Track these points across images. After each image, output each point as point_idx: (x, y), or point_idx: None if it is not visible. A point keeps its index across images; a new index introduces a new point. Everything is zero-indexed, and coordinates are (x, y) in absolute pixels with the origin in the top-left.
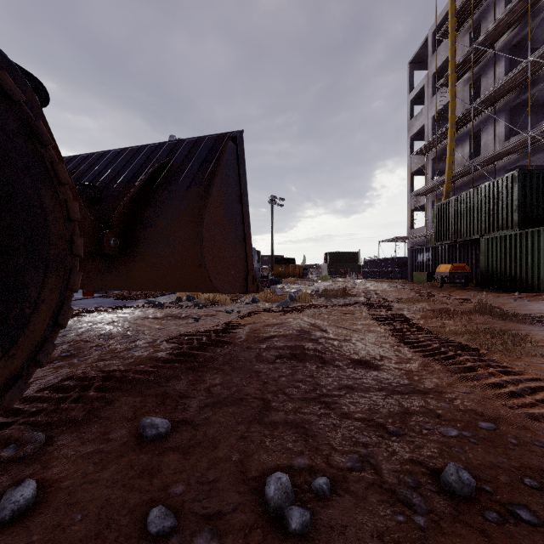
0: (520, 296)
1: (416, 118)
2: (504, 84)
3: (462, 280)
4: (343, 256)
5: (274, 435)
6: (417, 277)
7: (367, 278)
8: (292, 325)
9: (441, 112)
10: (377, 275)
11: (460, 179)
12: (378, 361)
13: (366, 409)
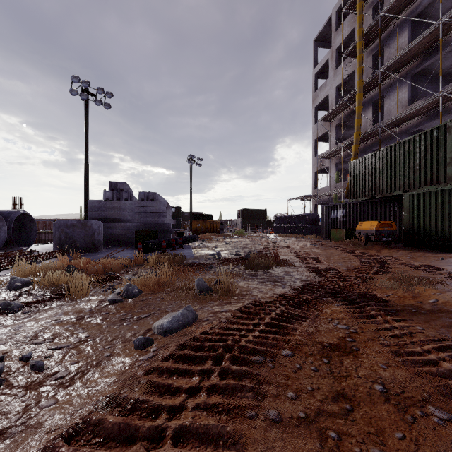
0: None
1: (321, 89)
2: (411, 49)
3: (389, 238)
4: (254, 212)
5: None
6: (334, 234)
7: (278, 233)
8: None
9: (343, 84)
10: (288, 230)
11: (363, 143)
12: None
13: None
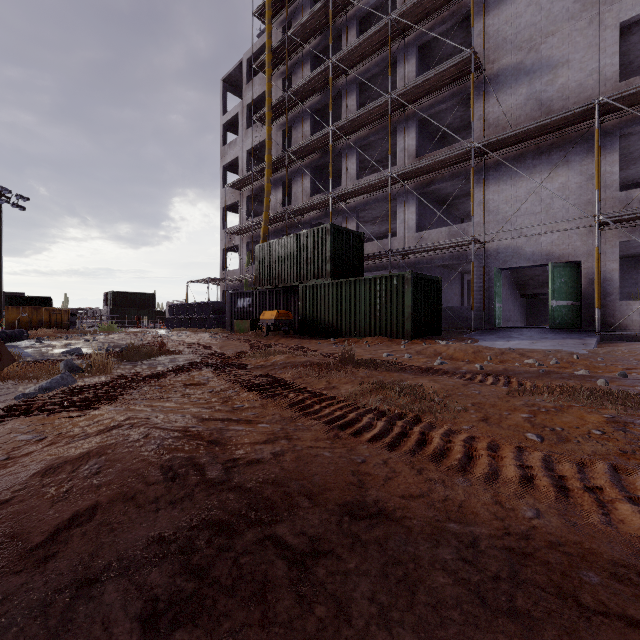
0: (335, 341)
1: (231, 146)
2: (312, 142)
3: (287, 328)
4: (135, 298)
5: None
6: (239, 325)
7: (173, 327)
8: (139, 452)
9: (255, 150)
10: (187, 324)
11: (274, 224)
12: (364, 490)
13: None
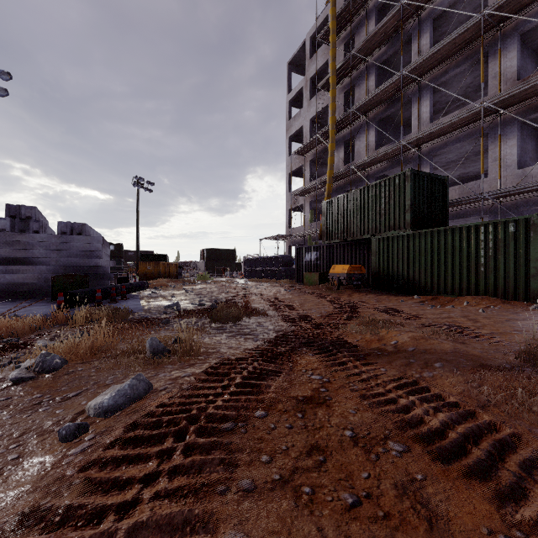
0: (421, 299)
1: (295, 119)
2: (378, 94)
3: (359, 282)
4: (221, 253)
5: None
6: (308, 278)
7: (249, 277)
8: None
9: (317, 117)
10: (260, 274)
11: (336, 182)
12: None
13: None
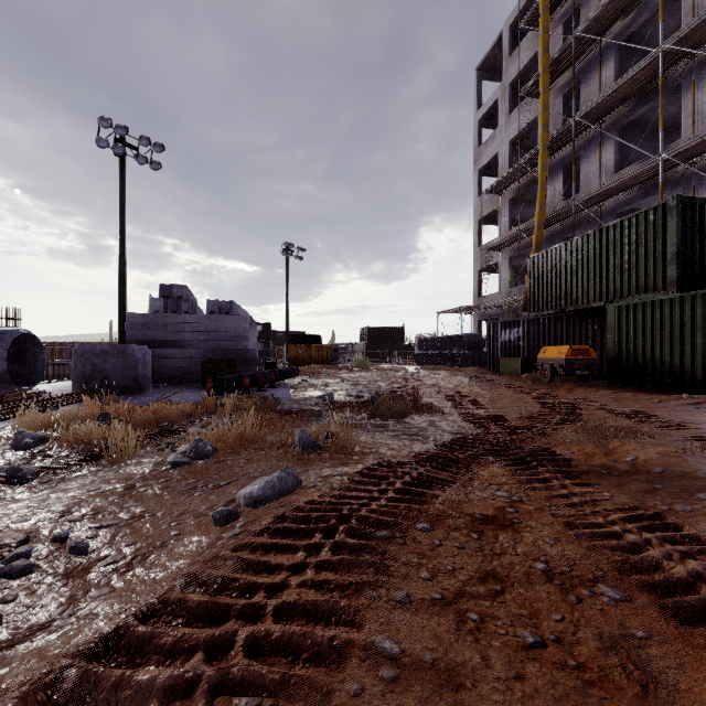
0: (695, 400)
1: (487, 144)
2: (619, 88)
3: (585, 372)
4: (386, 332)
5: None
6: (505, 365)
7: (422, 364)
8: None
9: (520, 137)
10: (437, 360)
11: (550, 227)
12: None
13: None
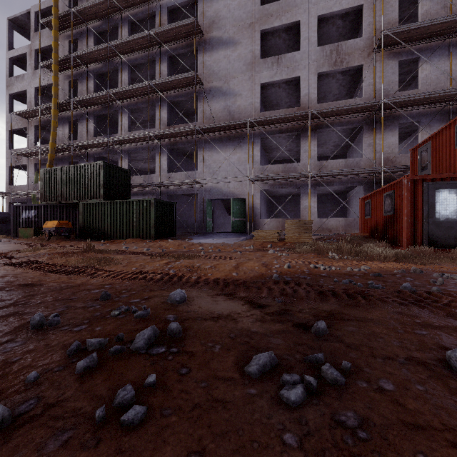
0: (105, 242)
1: (18, 79)
2: (94, 98)
3: (67, 234)
4: None
5: (2, 321)
6: (24, 232)
7: None
8: None
9: (44, 88)
10: None
11: (62, 153)
12: (39, 282)
13: (52, 298)
